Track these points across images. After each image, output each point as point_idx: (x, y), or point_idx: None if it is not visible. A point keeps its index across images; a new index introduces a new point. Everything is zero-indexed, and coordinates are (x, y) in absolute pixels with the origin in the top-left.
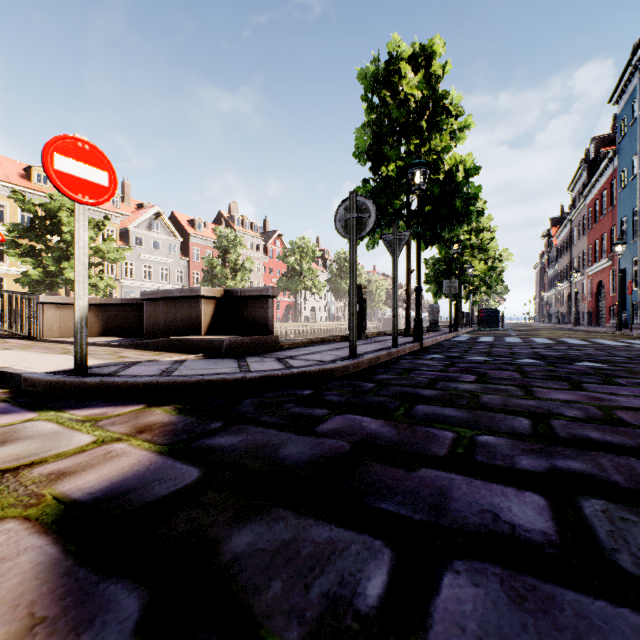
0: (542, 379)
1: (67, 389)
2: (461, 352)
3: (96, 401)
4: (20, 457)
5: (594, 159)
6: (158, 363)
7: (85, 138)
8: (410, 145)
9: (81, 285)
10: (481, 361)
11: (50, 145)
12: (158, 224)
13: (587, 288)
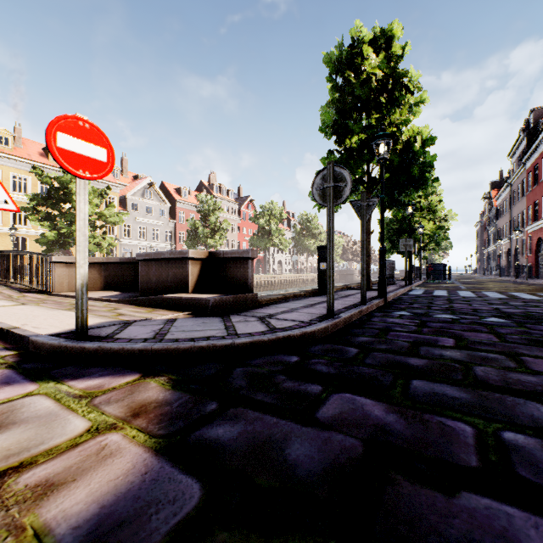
0: (523, 344)
1: (68, 353)
2: (425, 308)
3: (94, 368)
4: (10, 454)
5: (533, 128)
6: (151, 323)
7: (85, 117)
8: (371, 119)
9: (82, 254)
10: (449, 320)
11: (53, 124)
12: (150, 192)
13: (527, 244)
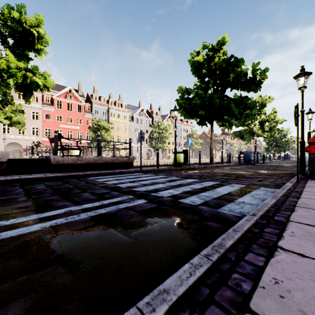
0: None
1: None
2: None
3: None
4: None
5: None
6: None
7: None
8: None
9: None
10: None
11: None
12: None
13: None
